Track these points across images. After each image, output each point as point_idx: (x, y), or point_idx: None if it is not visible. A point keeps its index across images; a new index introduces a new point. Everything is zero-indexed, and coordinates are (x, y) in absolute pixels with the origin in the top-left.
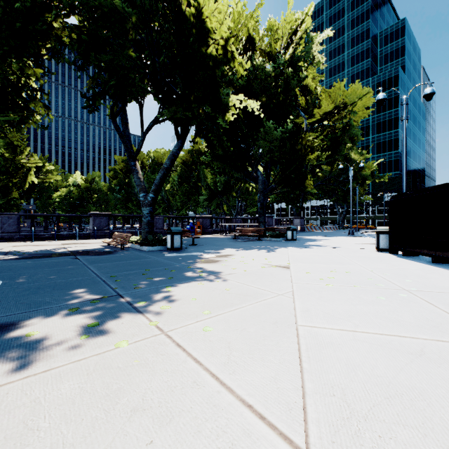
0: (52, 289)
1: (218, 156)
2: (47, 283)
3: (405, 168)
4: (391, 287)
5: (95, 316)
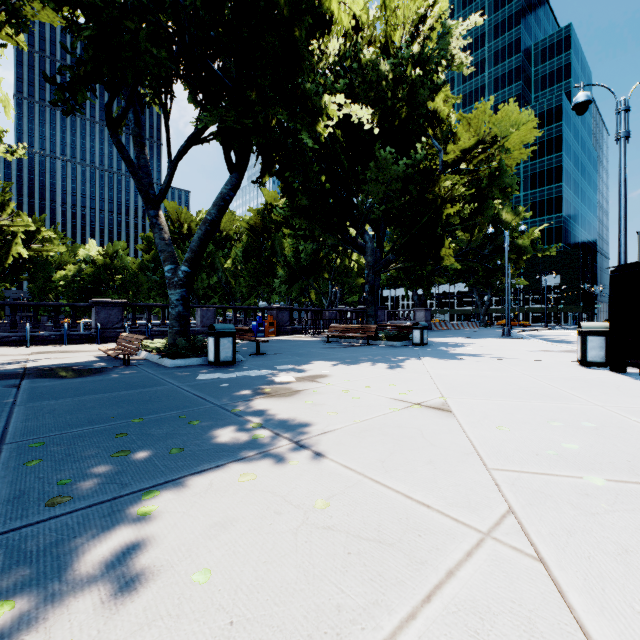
0: None
1: (301, 207)
2: None
3: (625, 221)
4: None
5: None
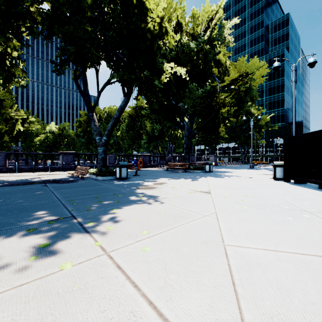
0: (19, 211)
1: (155, 109)
2: (16, 206)
3: (295, 117)
4: (294, 208)
5: (48, 236)
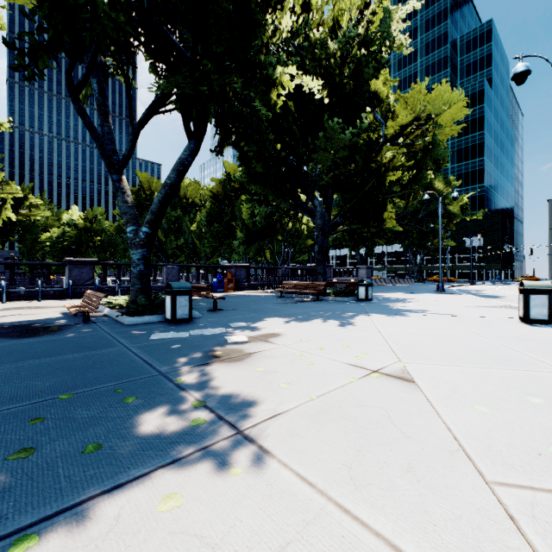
0: None
1: (256, 174)
2: None
3: None
4: None
5: None
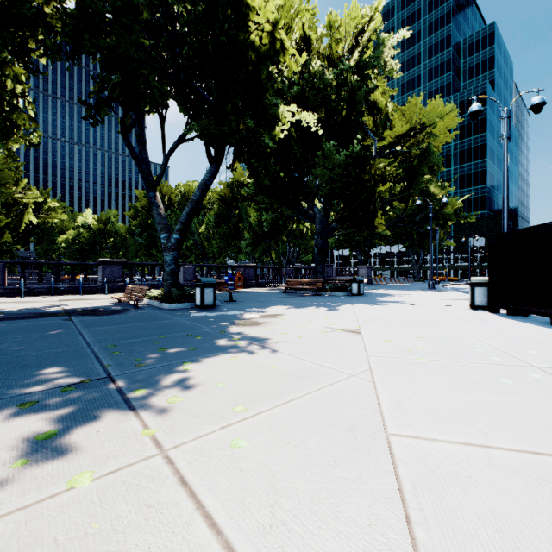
0: (12, 367)
1: (264, 187)
2: (9, 358)
3: (507, 200)
4: (511, 362)
5: (56, 416)
